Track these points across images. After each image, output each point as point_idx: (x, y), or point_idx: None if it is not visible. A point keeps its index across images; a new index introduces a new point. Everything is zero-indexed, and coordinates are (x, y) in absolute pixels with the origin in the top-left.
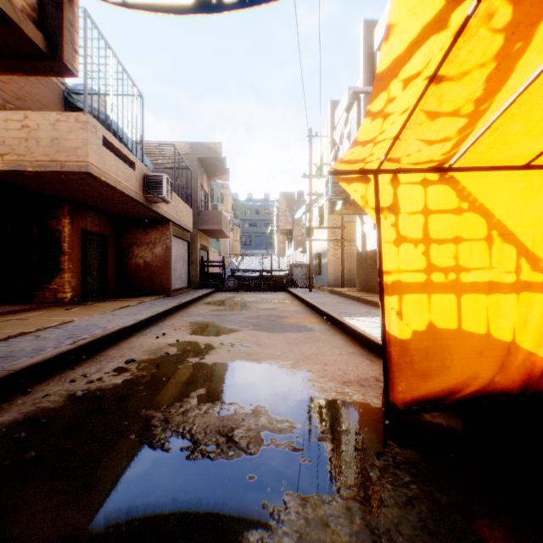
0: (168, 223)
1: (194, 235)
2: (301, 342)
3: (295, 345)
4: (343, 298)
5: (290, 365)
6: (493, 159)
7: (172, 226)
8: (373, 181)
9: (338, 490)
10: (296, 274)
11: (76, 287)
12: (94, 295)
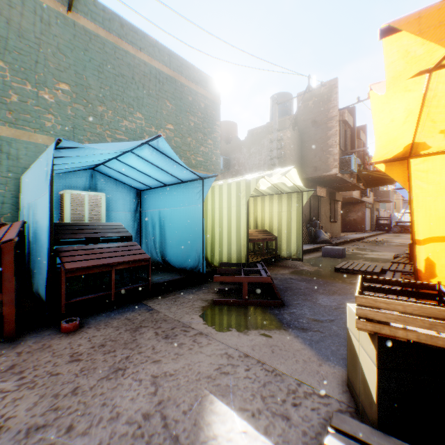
0: (363, 203)
1: (371, 204)
2: None
3: None
4: None
5: None
6: None
7: (365, 203)
8: None
9: None
10: None
11: None
12: None
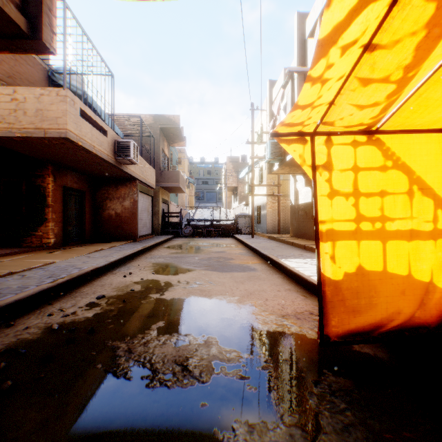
0: (135, 181)
1: (157, 191)
2: (245, 280)
3: (241, 283)
4: (279, 243)
5: (237, 300)
6: (414, 122)
7: (138, 183)
8: (310, 142)
9: (282, 417)
10: (240, 223)
11: (58, 234)
12: (74, 241)
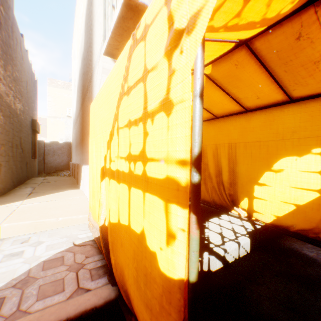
0: None
1: None
2: None
3: None
4: None
5: None
6: None
7: None
8: None
9: None
10: None
11: None
12: None
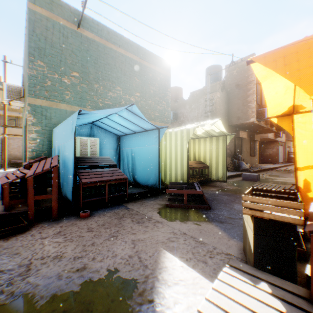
0: (277, 142)
1: (284, 142)
2: None
3: None
4: None
5: None
6: None
7: (278, 142)
8: None
9: None
10: None
11: None
12: None
